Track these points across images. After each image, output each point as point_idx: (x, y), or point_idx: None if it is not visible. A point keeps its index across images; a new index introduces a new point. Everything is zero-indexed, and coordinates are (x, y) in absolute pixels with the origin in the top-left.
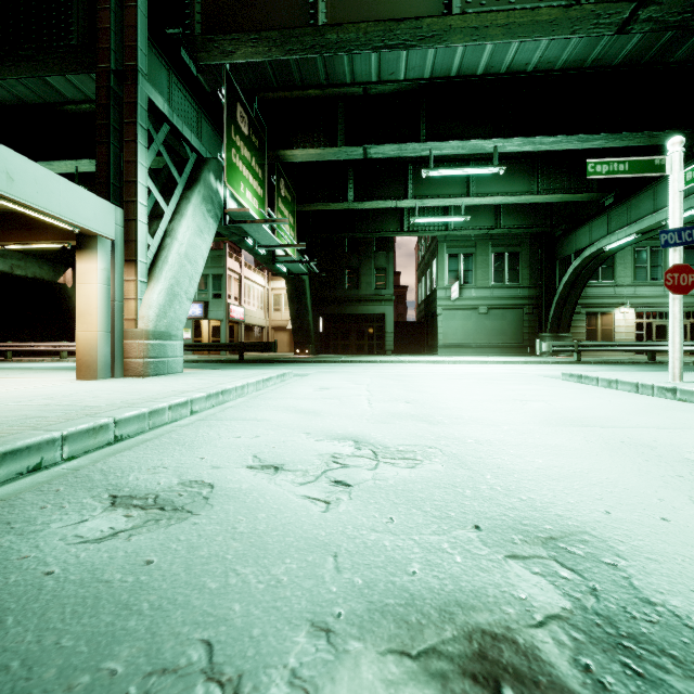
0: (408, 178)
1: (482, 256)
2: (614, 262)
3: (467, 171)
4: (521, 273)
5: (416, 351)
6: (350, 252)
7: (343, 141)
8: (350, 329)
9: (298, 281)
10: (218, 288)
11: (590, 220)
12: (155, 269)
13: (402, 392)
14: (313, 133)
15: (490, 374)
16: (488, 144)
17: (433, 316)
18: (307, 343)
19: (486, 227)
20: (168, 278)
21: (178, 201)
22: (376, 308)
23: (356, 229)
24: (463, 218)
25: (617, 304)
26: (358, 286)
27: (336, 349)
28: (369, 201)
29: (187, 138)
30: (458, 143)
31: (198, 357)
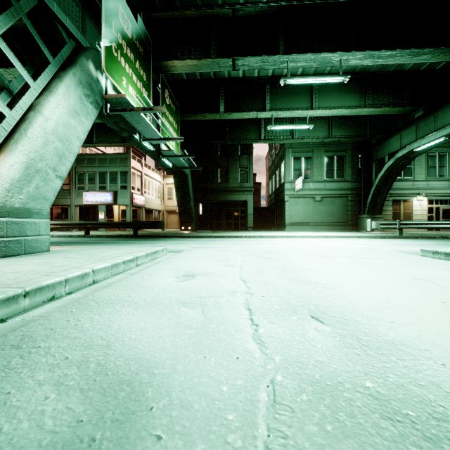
0: (266, 95)
1: (317, 159)
2: (412, 164)
3: (318, 80)
4: (345, 171)
5: (268, 228)
6: (222, 155)
7: (215, 55)
8: (222, 212)
9: (183, 175)
10: (124, 182)
11: (401, 130)
12: (10, 141)
13: (288, 282)
14: (191, 48)
15: (350, 250)
16: (335, 57)
17: (281, 202)
18: (190, 222)
19: (321, 136)
20: (26, 151)
21: (50, 79)
22: (241, 196)
23: (226, 137)
24: (308, 126)
25: (415, 193)
26: (227, 181)
27: (211, 226)
28: (236, 112)
29: (60, 19)
30: (310, 56)
31: (106, 232)
